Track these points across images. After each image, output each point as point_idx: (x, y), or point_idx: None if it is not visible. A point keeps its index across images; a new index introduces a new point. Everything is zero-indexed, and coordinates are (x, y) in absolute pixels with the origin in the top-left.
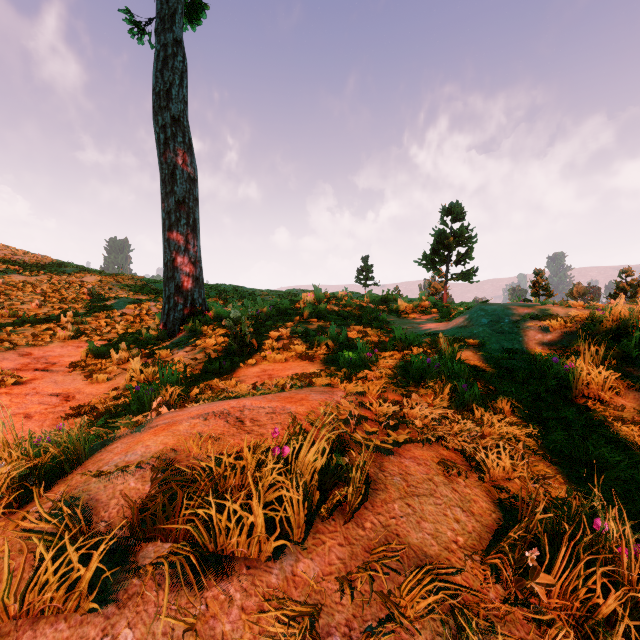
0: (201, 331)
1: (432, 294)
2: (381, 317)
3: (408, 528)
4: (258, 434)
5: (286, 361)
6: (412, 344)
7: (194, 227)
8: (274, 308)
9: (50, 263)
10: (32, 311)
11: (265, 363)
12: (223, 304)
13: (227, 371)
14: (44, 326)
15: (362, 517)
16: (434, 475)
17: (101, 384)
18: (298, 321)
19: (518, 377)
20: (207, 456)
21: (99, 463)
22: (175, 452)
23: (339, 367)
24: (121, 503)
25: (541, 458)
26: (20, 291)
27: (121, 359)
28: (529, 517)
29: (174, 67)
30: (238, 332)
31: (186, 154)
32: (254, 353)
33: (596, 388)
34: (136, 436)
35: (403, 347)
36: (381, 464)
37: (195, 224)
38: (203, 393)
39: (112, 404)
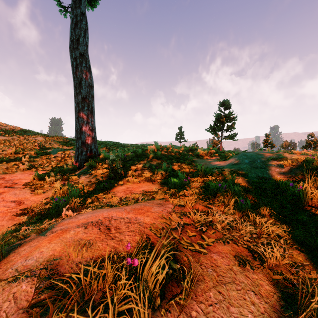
0: (94, 166)
1: (213, 146)
2: (189, 158)
3: (221, 314)
4: (118, 240)
5: (139, 182)
6: (208, 174)
7: (91, 111)
8: (134, 153)
9: (19, 130)
10: (7, 155)
11: (128, 184)
12: (108, 151)
13: (107, 188)
14: (13, 163)
15: (189, 306)
16: (233, 265)
17: (39, 195)
18: (146, 160)
19: (269, 193)
20: (81, 260)
21: (8, 264)
22: (59, 257)
23: (168, 187)
24: (11, 306)
25: (293, 247)
26: (2, 144)
27: (51, 181)
28: (306, 306)
29: (81, 27)
30: (114, 167)
31: (87, 73)
32: (122, 178)
33: (316, 201)
34: (40, 240)
35: (203, 175)
36: (199, 259)
37: (92, 109)
38: (93, 201)
39: (42, 208)
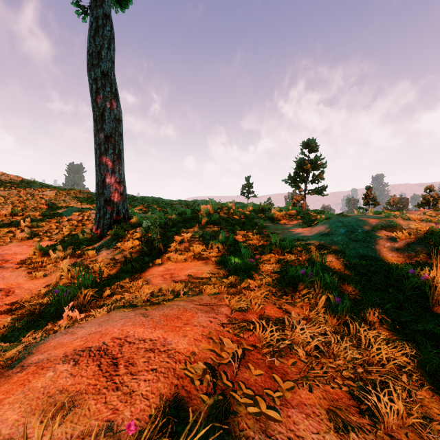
0: (122, 235)
1: (294, 203)
2: (260, 224)
3: None
4: (127, 392)
5: (186, 261)
6: (285, 249)
7: (119, 155)
8: (180, 216)
9: (20, 181)
10: (0, 217)
11: (169, 263)
12: (145, 211)
13: (138, 270)
14: (7, 229)
15: None
16: (325, 433)
17: (39, 280)
18: (197, 227)
19: (377, 283)
20: None
21: None
22: None
23: (227, 270)
24: None
25: (421, 384)
26: None
27: (58, 258)
28: None
29: (103, 34)
30: (149, 238)
31: (113, 100)
32: (161, 254)
33: None
34: None
35: (278, 251)
36: (267, 423)
37: (120, 153)
38: (114, 293)
39: (36, 303)
